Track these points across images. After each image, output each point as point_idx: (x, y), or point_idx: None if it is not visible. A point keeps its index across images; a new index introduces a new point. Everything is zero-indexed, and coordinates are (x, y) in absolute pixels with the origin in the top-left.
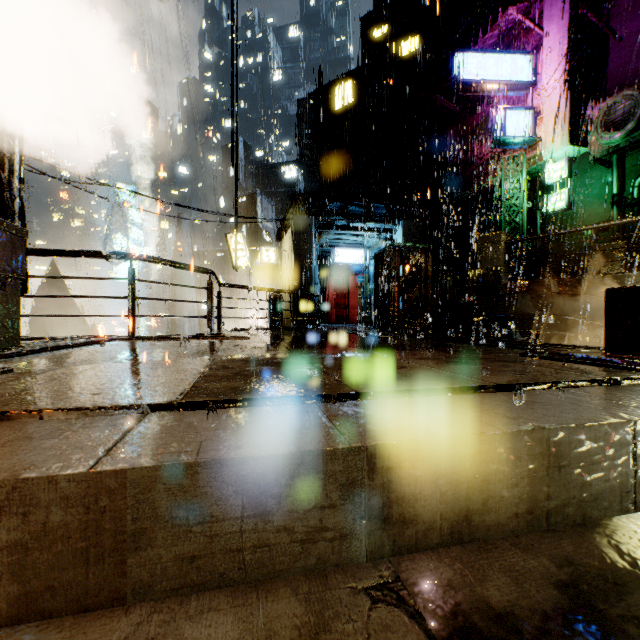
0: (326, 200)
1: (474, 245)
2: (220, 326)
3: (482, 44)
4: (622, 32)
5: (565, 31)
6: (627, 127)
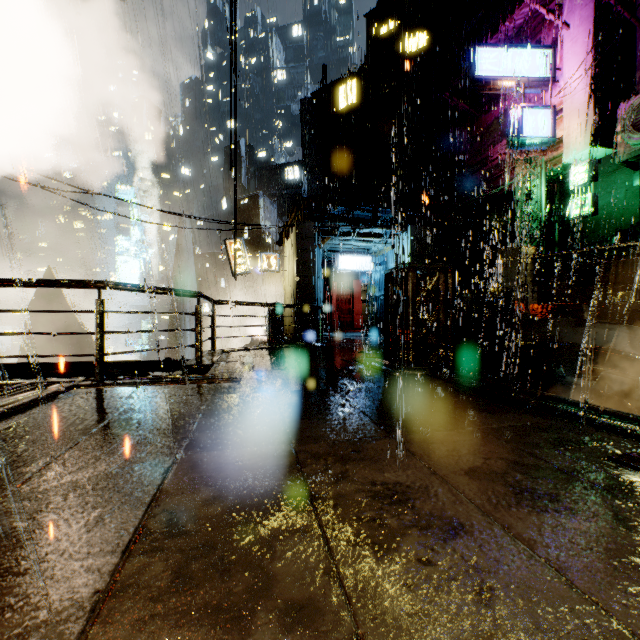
0: (330, 205)
1: (485, 251)
2: (214, 347)
3: (496, 38)
4: None
5: (589, 23)
6: None
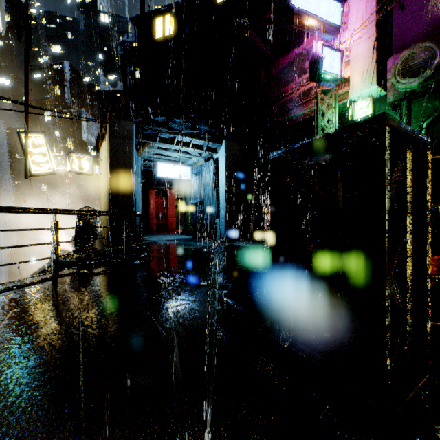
0: (149, 108)
1: None
2: None
3: None
4: (404, 2)
5: None
6: (424, 74)
